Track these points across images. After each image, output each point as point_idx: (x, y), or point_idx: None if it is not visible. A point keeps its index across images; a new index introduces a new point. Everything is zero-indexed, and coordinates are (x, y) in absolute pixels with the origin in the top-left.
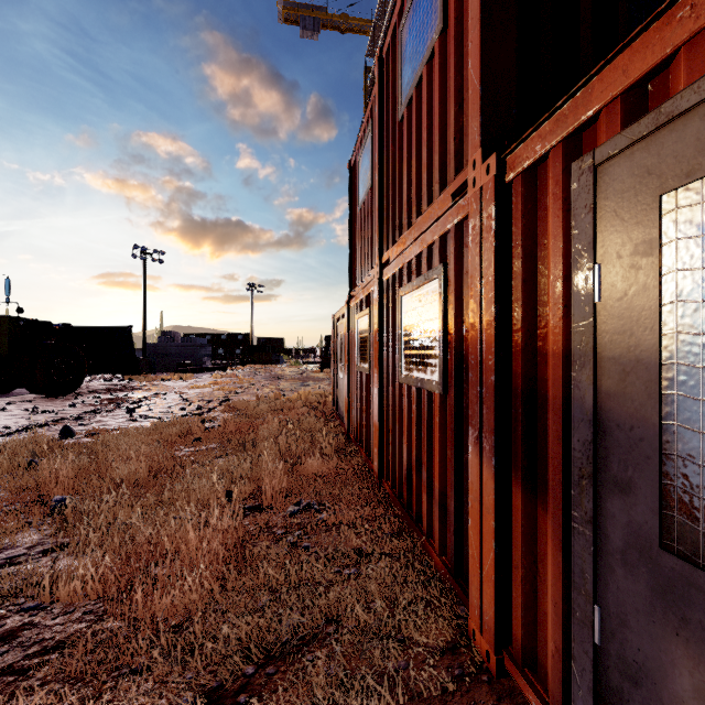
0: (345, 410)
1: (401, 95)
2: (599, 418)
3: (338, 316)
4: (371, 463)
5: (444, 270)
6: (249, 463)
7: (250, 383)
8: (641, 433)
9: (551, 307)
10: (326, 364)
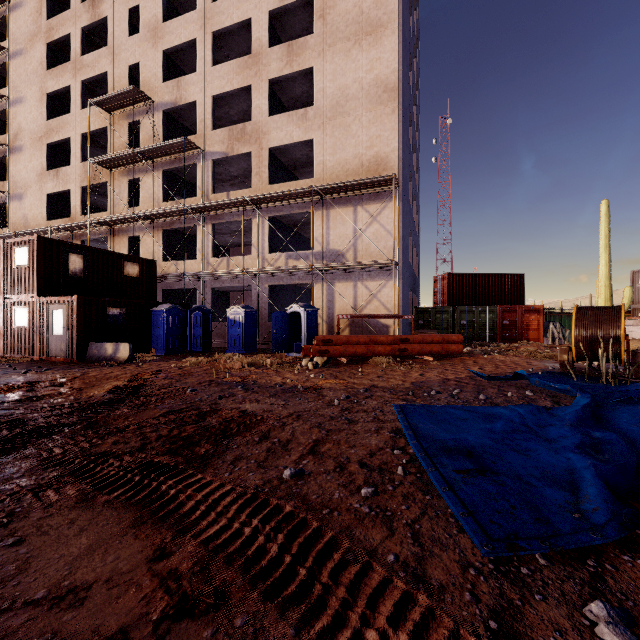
0: None
1: (15, 263)
2: (49, 326)
3: None
4: None
5: (30, 307)
6: None
7: None
8: (52, 327)
9: (46, 316)
10: None
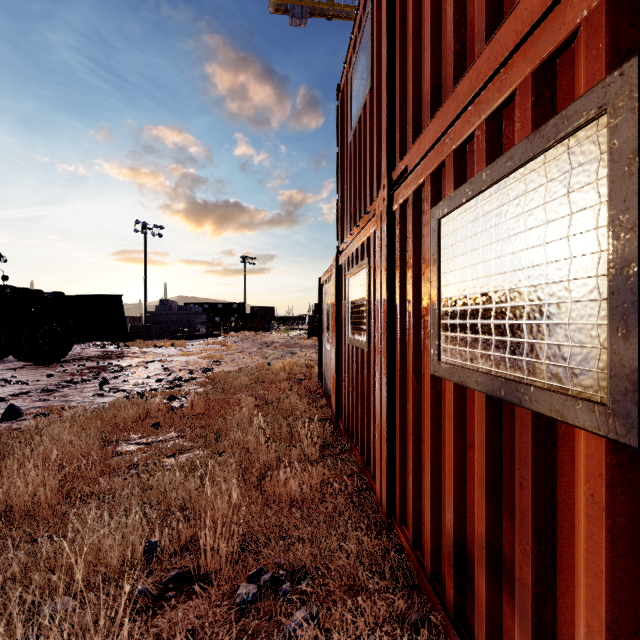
0: (333, 390)
1: None
2: None
3: (325, 279)
4: (372, 479)
5: None
6: (198, 477)
7: (238, 351)
8: None
9: None
10: (313, 331)
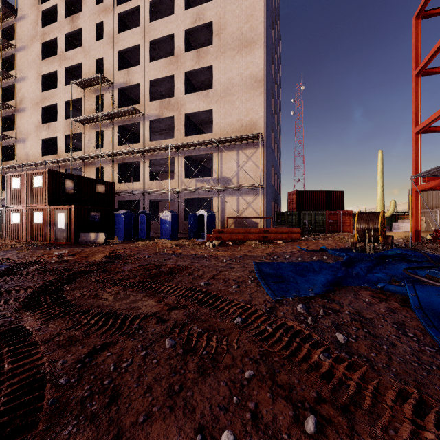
0: (3, 234)
1: (34, 185)
2: (56, 223)
3: None
4: (22, 240)
5: (43, 212)
6: None
7: None
8: (57, 224)
9: (53, 217)
10: None
